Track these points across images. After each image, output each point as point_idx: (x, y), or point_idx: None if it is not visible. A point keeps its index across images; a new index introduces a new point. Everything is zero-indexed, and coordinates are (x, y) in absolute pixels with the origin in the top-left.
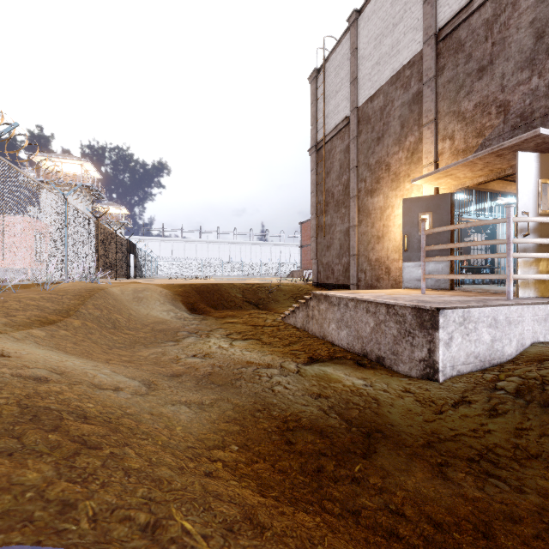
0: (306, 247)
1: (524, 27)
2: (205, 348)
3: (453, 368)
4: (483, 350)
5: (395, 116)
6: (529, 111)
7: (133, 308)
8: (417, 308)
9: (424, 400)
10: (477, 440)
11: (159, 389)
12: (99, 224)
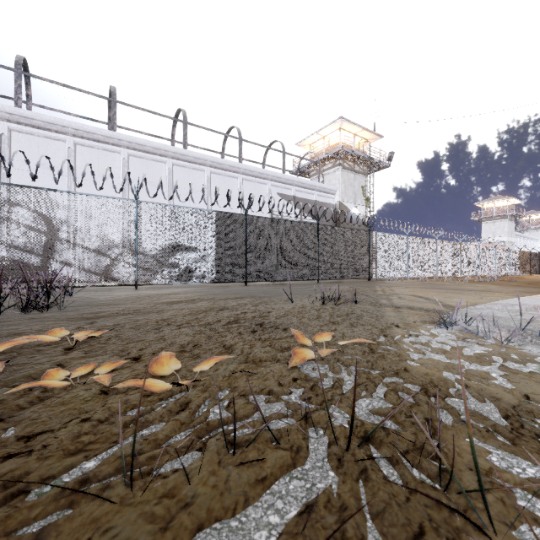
0: None
1: None
2: None
3: None
4: None
5: None
6: None
7: None
8: None
9: None
10: None
11: None
12: (520, 251)
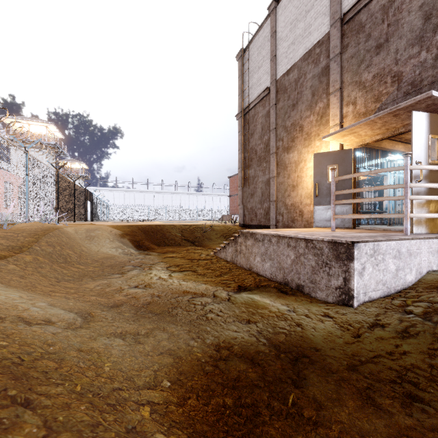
0: (234, 196)
1: (414, 11)
2: (146, 279)
3: (365, 294)
4: (389, 278)
5: (307, 86)
6: (419, 80)
7: (85, 245)
8: (333, 242)
9: (342, 323)
10: (395, 362)
11: (95, 320)
12: (58, 174)
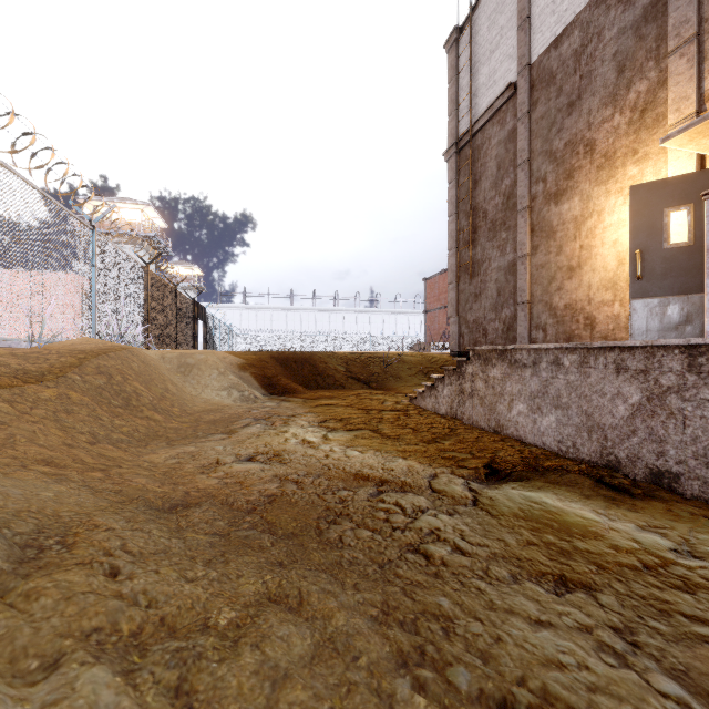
0: (433, 312)
1: None
2: (275, 444)
3: None
4: None
5: (604, 56)
6: None
7: (174, 380)
8: None
9: None
10: None
11: (63, 568)
12: (149, 272)
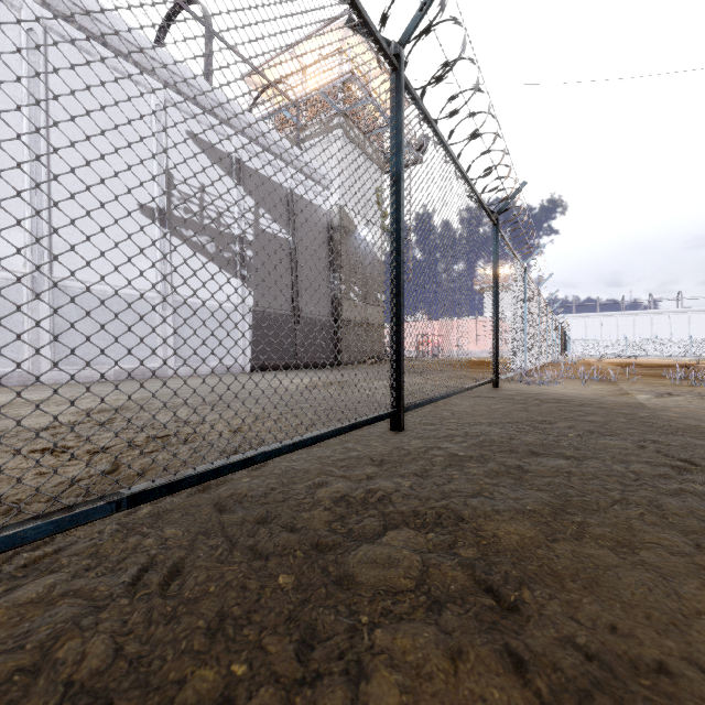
0: None
1: None
2: None
3: None
4: None
5: None
6: None
7: None
8: None
9: None
10: None
11: None
12: (561, 327)
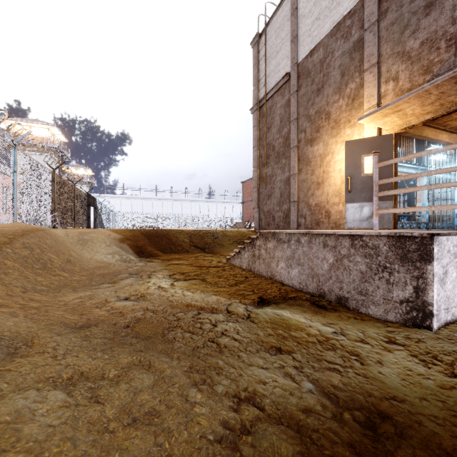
0: (247, 203)
1: None
2: (142, 290)
3: (447, 311)
4: None
5: (335, 66)
6: None
7: (75, 250)
8: (396, 236)
9: (421, 355)
10: None
11: (30, 355)
12: (55, 175)
